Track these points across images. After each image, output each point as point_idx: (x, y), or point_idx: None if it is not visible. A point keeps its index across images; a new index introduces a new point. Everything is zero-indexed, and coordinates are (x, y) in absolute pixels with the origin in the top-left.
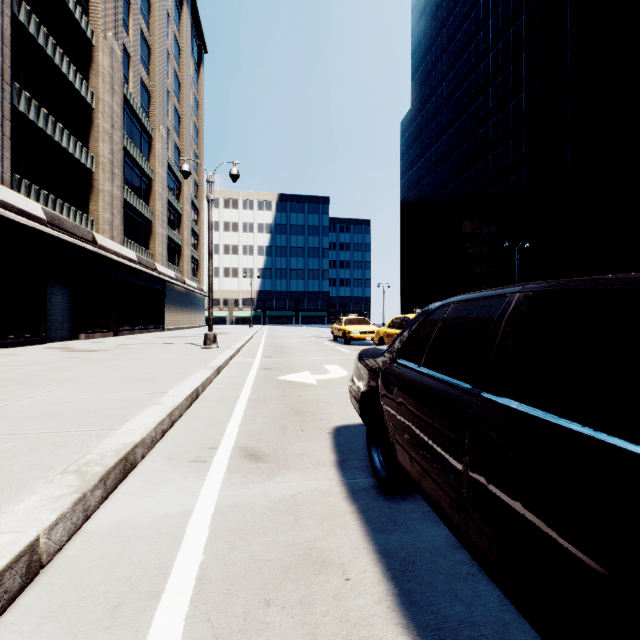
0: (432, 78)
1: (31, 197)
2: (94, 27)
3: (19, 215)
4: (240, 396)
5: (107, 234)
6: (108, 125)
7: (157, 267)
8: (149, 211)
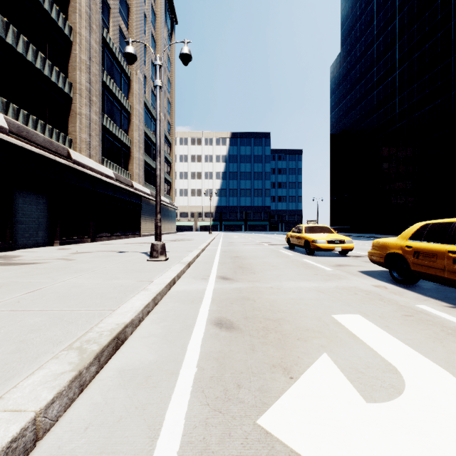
0: (362, 21)
1: None
2: None
3: None
4: None
5: (84, 152)
6: (85, 57)
7: (134, 184)
8: (128, 139)
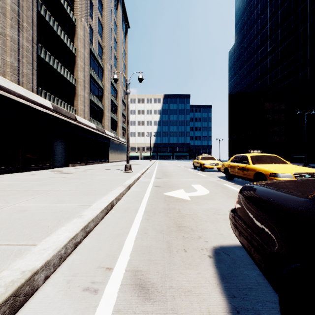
0: (248, 24)
1: (46, 98)
2: (76, 16)
3: (40, 106)
4: (139, 208)
5: (82, 116)
6: (82, 63)
7: (105, 132)
8: (102, 105)
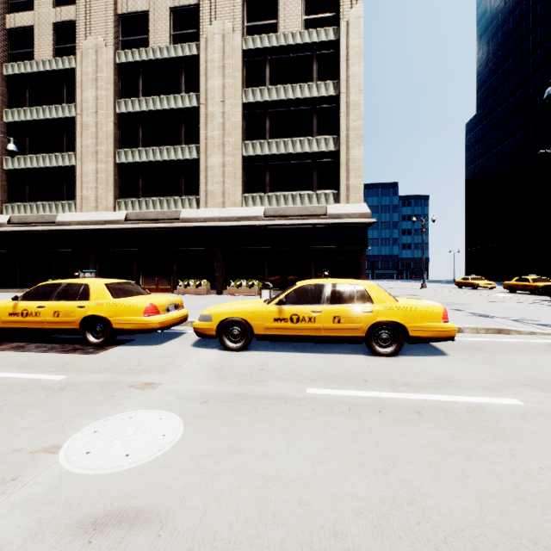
0: (498, 94)
1: None
2: None
3: None
4: None
5: None
6: None
7: None
8: None
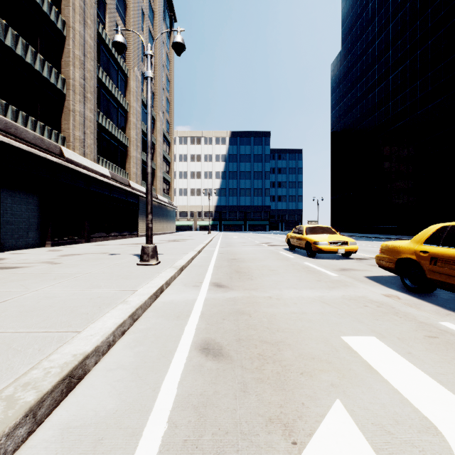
0: (363, 19)
1: None
2: None
3: None
4: None
5: (78, 150)
6: (79, 52)
7: (131, 184)
8: (125, 137)
